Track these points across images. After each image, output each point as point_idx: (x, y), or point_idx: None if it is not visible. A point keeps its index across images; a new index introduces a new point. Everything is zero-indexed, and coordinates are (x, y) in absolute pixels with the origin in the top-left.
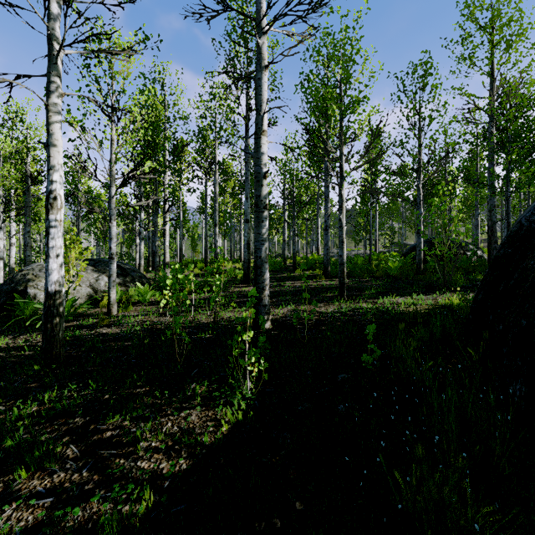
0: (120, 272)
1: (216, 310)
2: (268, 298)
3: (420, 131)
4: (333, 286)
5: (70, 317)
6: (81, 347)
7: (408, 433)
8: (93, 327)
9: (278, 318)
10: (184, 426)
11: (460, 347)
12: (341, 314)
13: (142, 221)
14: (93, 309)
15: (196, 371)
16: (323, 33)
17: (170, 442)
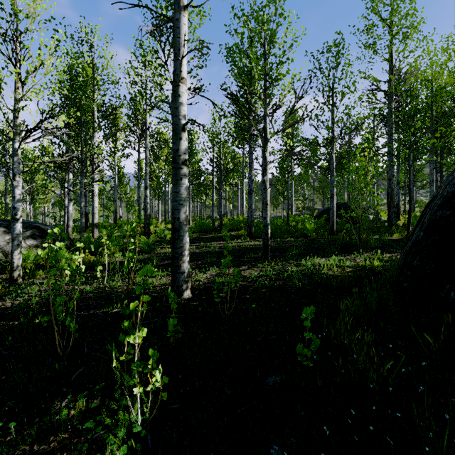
0: (38, 234)
1: (130, 278)
2: (188, 264)
3: (333, 105)
4: (256, 246)
5: None
6: None
7: None
8: None
9: (200, 285)
10: None
11: (414, 331)
12: (266, 279)
13: (70, 183)
14: None
15: (81, 371)
16: None
17: None
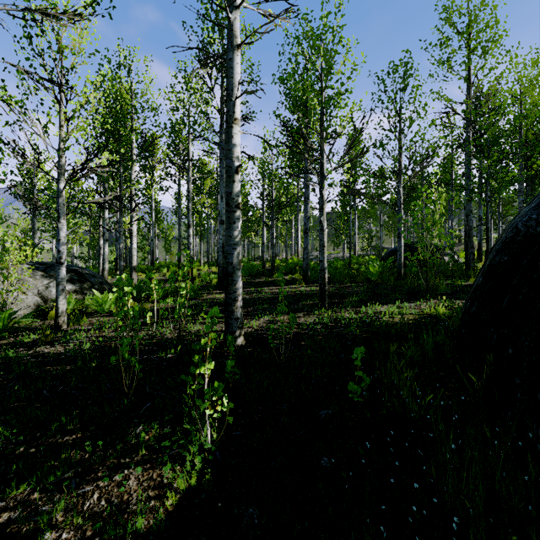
0: (77, 278)
1: (182, 324)
2: (241, 309)
3: (400, 133)
4: (313, 292)
5: (5, 333)
6: (10, 373)
7: (415, 510)
8: (33, 345)
9: (253, 332)
10: (107, 510)
11: (460, 372)
12: (322, 326)
13: (106, 221)
14: (39, 322)
15: (148, 407)
16: (303, 18)
17: (89, 531)
